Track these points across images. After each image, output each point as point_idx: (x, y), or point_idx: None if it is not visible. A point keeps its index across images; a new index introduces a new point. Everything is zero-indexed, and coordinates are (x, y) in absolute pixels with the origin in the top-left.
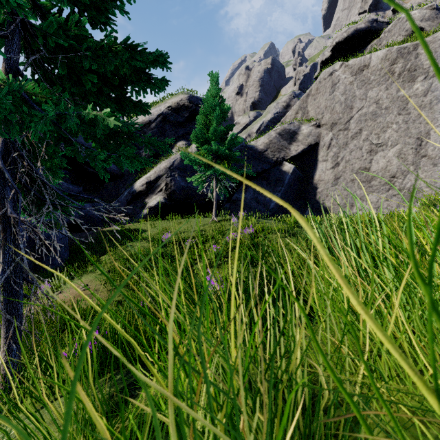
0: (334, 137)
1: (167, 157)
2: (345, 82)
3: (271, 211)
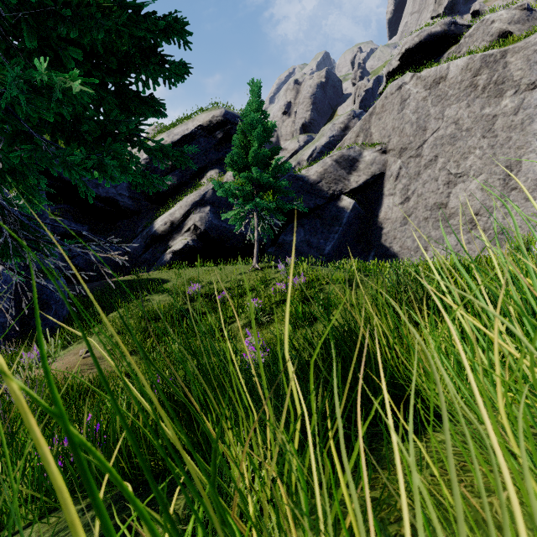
0: (403, 166)
1: (196, 188)
2: (417, 98)
3: (326, 257)
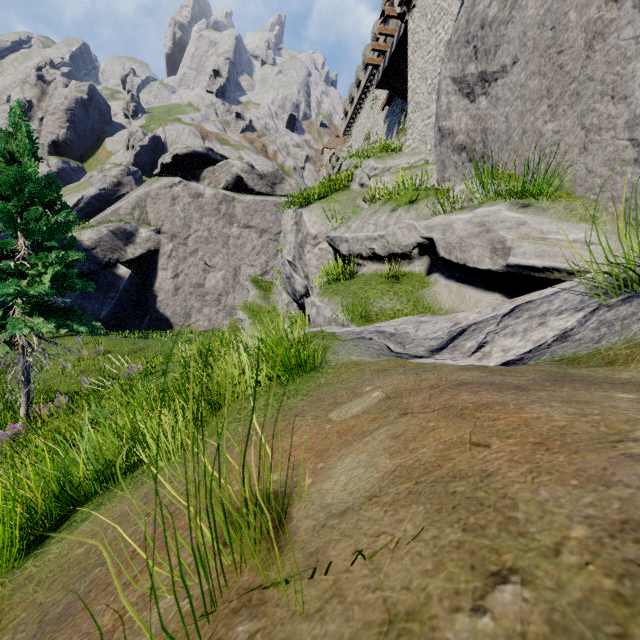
0: (175, 249)
1: None
2: (184, 201)
3: (102, 321)
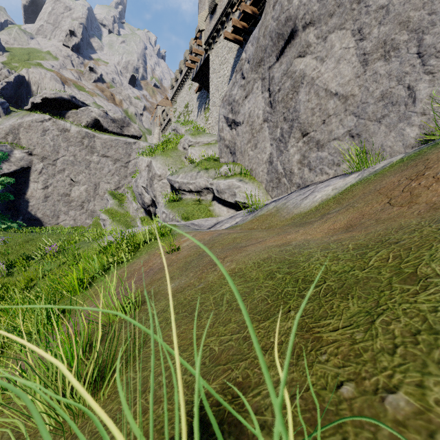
0: (45, 167)
1: None
2: (54, 133)
3: None
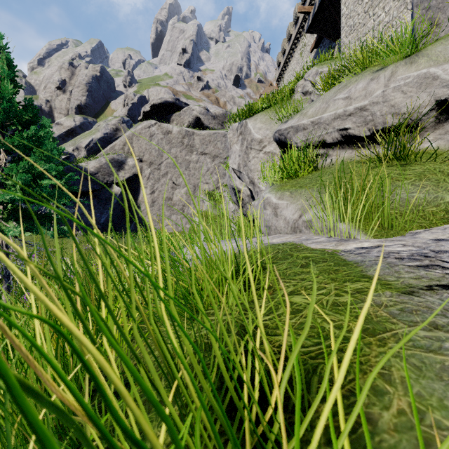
0: (152, 173)
1: None
2: (158, 137)
3: (101, 225)
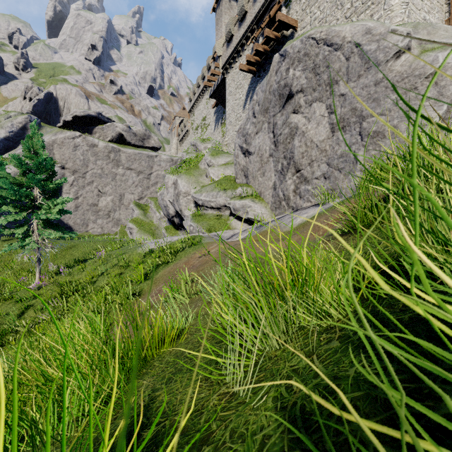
0: (76, 180)
1: None
2: (83, 148)
3: None
